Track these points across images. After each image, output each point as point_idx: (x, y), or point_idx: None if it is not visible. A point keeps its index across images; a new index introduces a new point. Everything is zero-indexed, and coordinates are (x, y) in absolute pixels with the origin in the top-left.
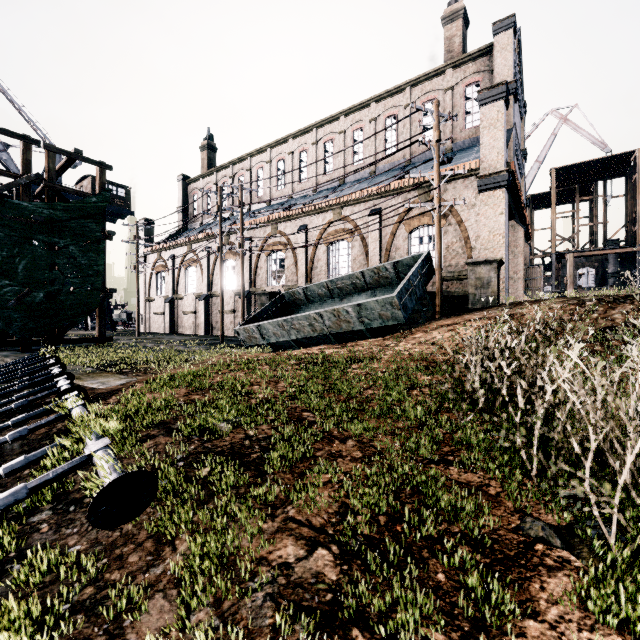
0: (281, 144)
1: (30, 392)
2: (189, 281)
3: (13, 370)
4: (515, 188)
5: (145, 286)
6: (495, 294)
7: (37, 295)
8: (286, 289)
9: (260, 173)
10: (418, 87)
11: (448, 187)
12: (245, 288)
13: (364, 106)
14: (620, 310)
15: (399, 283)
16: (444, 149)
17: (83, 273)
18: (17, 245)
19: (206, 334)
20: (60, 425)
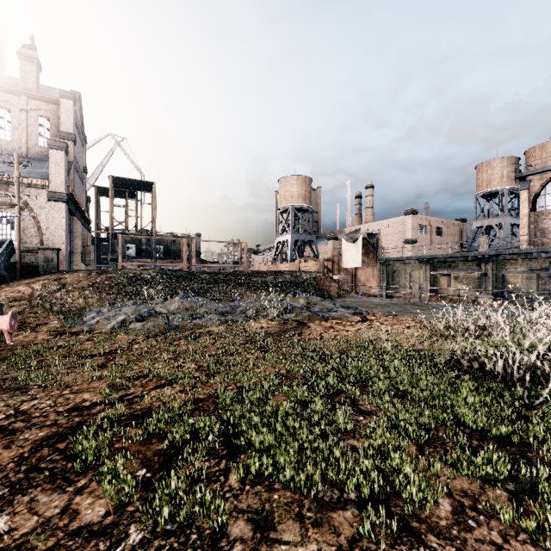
0: None
1: None
2: None
3: None
4: (74, 200)
5: None
6: (56, 266)
7: None
8: None
9: None
10: None
11: (25, 190)
12: None
13: None
14: (101, 276)
15: None
16: (20, 152)
17: None
18: None
19: None
20: None
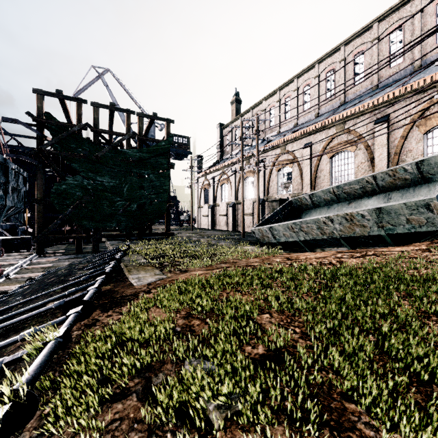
0: (288, 85)
1: (77, 289)
2: (223, 194)
3: (103, 258)
4: None
5: (197, 198)
6: None
7: (133, 206)
8: (292, 196)
9: (272, 111)
10: None
11: None
12: (260, 197)
13: (365, 30)
14: None
15: (422, 184)
16: None
17: (157, 191)
18: (123, 176)
19: (233, 230)
20: (75, 334)
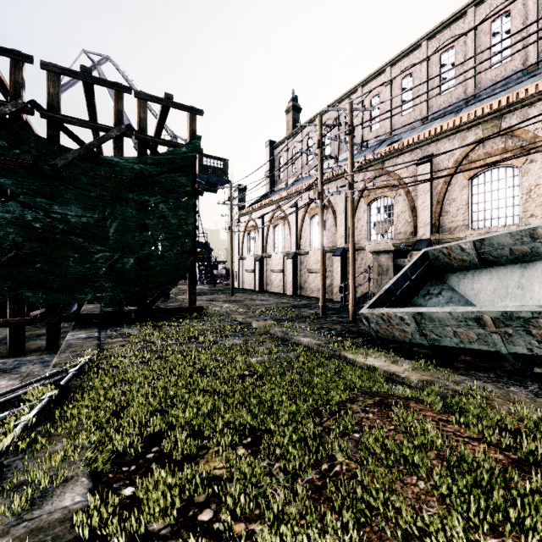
0: (376, 77)
1: None
2: (277, 239)
3: None
4: None
5: (238, 246)
6: None
7: (127, 261)
8: (396, 244)
9: None
10: None
11: None
12: (339, 244)
13: None
14: None
15: None
16: None
17: (173, 234)
18: (108, 206)
19: (294, 294)
20: None
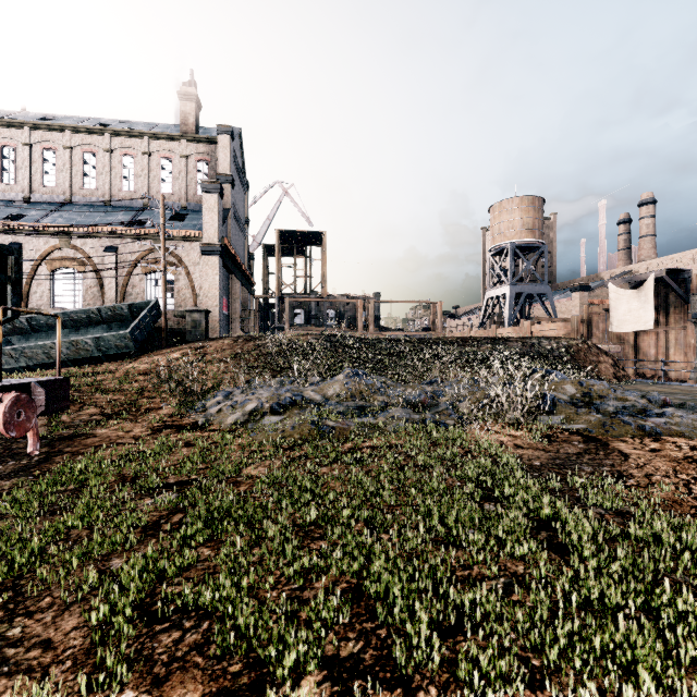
0: None
1: None
2: None
3: None
4: (231, 254)
5: None
6: (204, 332)
7: None
8: None
9: None
10: (156, 141)
11: (179, 245)
12: None
13: (98, 132)
14: (249, 344)
15: (134, 320)
16: (180, 205)
17: None
18: None
19: None
20: None
